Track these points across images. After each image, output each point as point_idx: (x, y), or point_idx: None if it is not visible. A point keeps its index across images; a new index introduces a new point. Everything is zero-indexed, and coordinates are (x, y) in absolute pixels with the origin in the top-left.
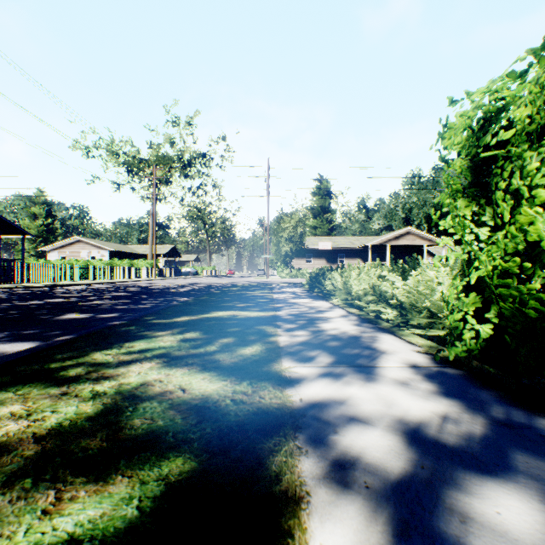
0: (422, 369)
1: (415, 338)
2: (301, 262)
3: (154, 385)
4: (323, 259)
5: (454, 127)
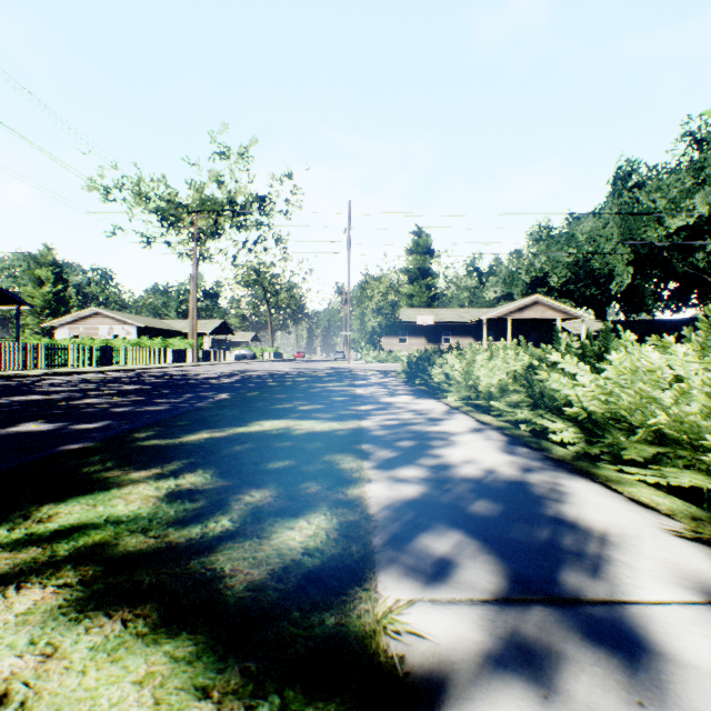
0: None
1: (640, 489)
2: (393, 342)
3: None
4: (422, 337)
5: None
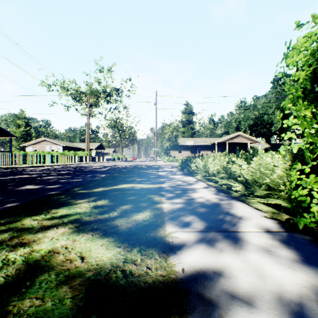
0: (275, 234)
1: (259, 205)
2: (176, 153)
3: (59, 252)
4: (188, 151)
5: (297, 47)
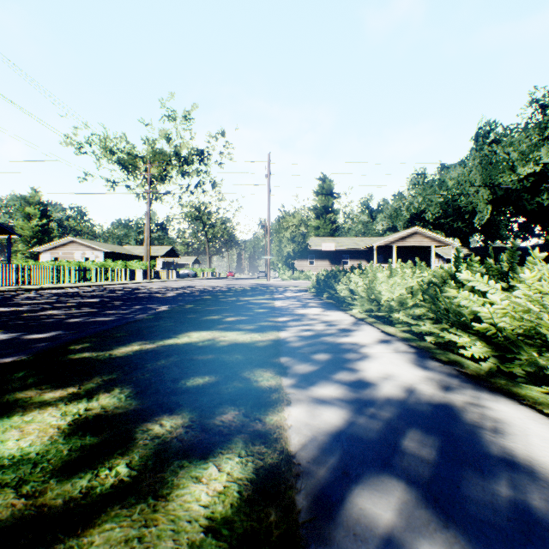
0: None
1: None
2: (304, 264)
3: None
4: (326, 260)
5: None
